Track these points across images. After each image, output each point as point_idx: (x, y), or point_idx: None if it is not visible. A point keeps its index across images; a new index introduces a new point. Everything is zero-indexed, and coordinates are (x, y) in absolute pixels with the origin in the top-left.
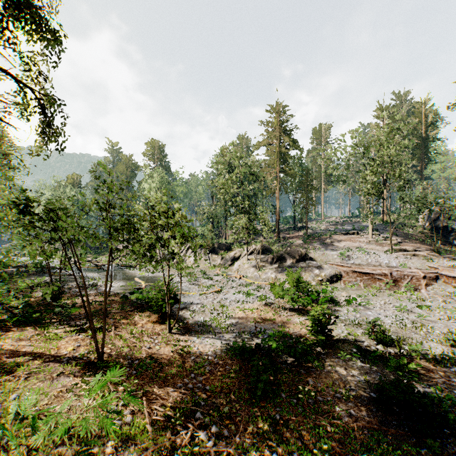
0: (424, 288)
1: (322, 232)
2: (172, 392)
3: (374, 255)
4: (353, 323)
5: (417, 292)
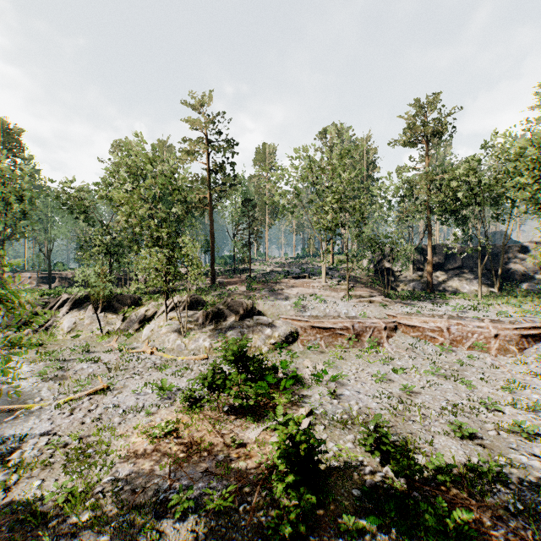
0: (386, 341)
1: (269, 276)
2: None
3: (332, 303)
4: (336, 421)
5: (381, 347)
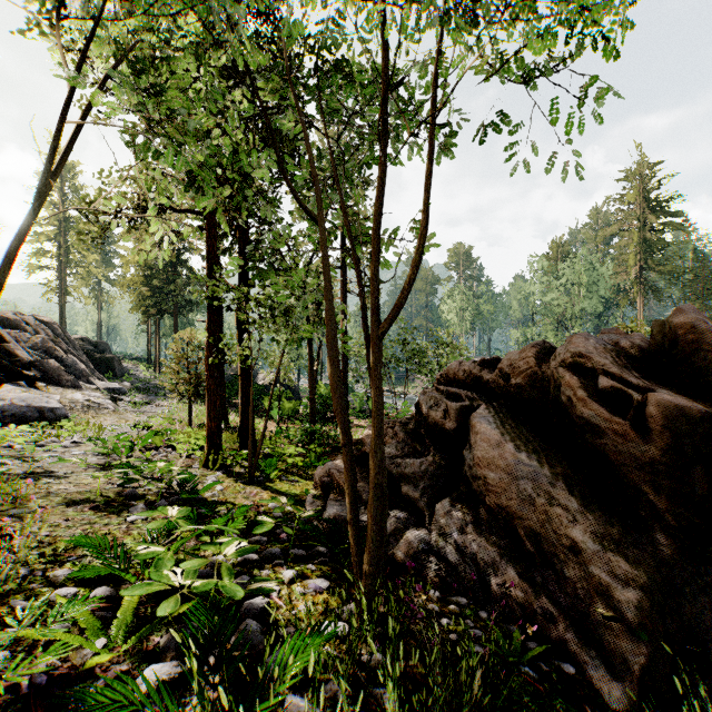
0: None
1: None
2: None
3: None
4: None
5: None
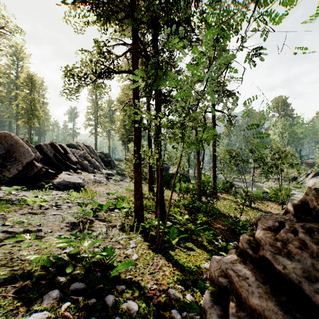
0: None
1: None
2: None
3: None
4: None
5: None
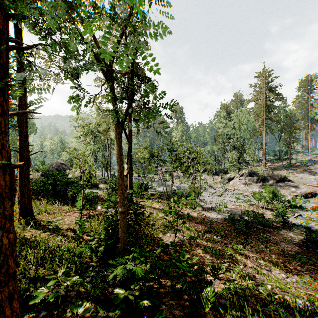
0: None
1: (303, 162)
2: (200, 226)
3: None
4: (311, 219)
5: None
